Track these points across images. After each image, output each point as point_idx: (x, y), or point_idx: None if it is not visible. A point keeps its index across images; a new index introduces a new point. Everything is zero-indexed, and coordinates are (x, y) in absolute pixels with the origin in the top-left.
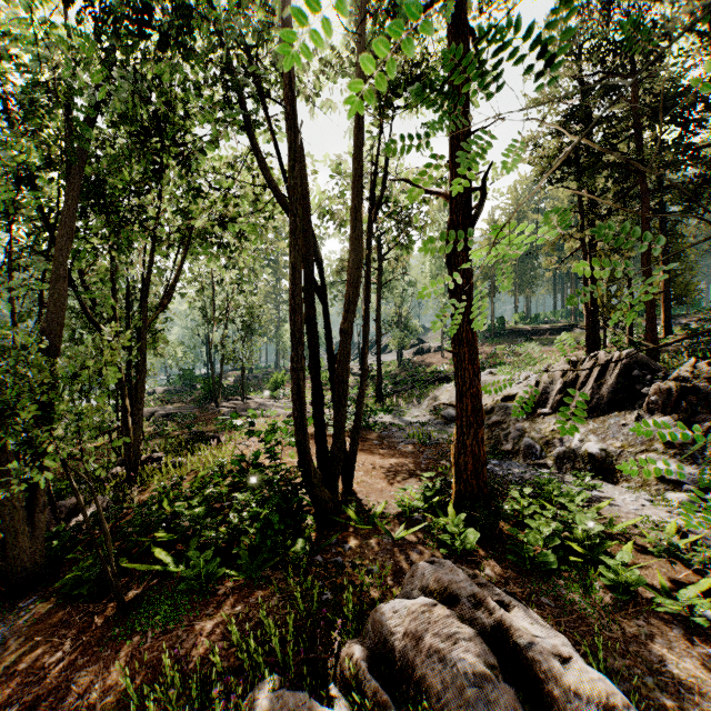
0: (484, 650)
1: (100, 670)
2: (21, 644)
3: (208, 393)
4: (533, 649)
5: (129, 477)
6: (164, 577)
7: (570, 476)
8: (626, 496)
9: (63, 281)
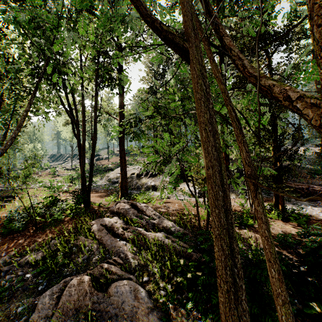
0: (129, 206)
1: (42, 235)
2: (1, 245)
3: None
4: (136, 204)
5: None
6: (43, 223)
7: (148, 191)
8: (158, 193)
9: None
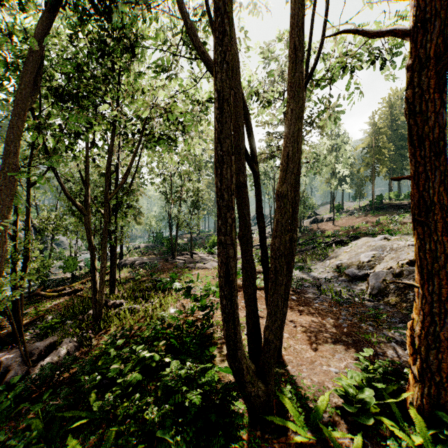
0: None
1: None
2: None
3: (169, 249)
4: None
5: (95, 321)
6: None
7: None
8: None
9: (13, 155)
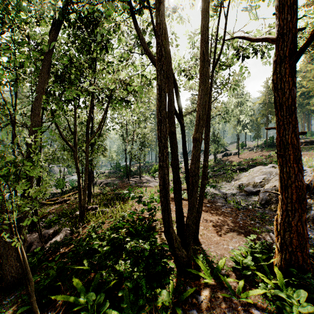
0: None
1: None
2: None
3: (125, 174)
4: None
5: (80, 218)
6: (76, 303)
7: None
8: None
9: (37, 116)
